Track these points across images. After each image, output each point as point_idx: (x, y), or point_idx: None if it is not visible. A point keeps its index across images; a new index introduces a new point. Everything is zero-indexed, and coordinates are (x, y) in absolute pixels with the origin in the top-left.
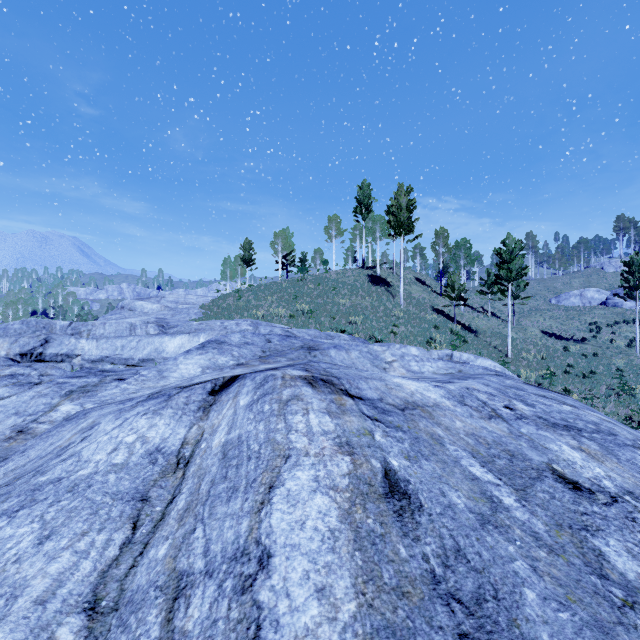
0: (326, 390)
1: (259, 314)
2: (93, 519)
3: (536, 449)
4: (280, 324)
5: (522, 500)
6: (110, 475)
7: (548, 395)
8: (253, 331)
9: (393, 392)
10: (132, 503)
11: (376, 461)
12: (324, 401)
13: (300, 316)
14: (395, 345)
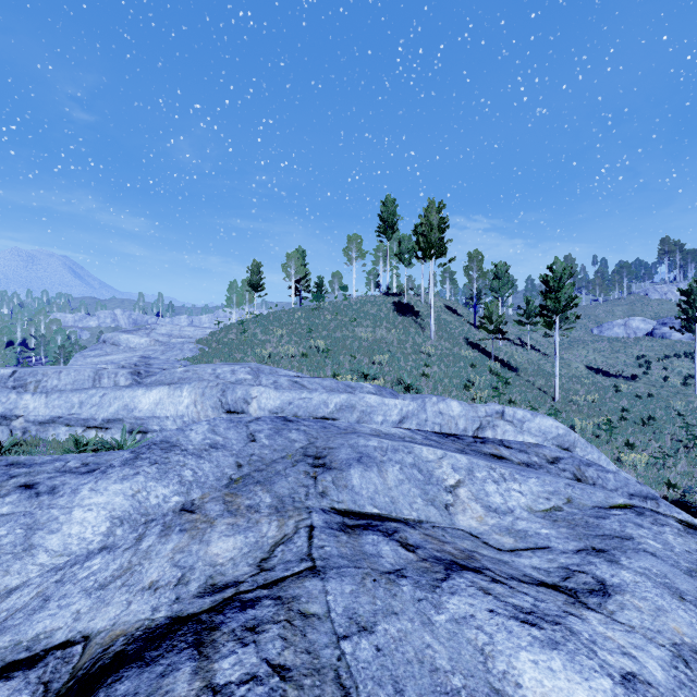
0: None
1: (265, 353)
2: None
3: None
4: (290, 365)
5: None
6: None
7: None
8: (252, 381)
9: None
10: None
11: None
12: None
13: (314, 354)
14: (431, 398)
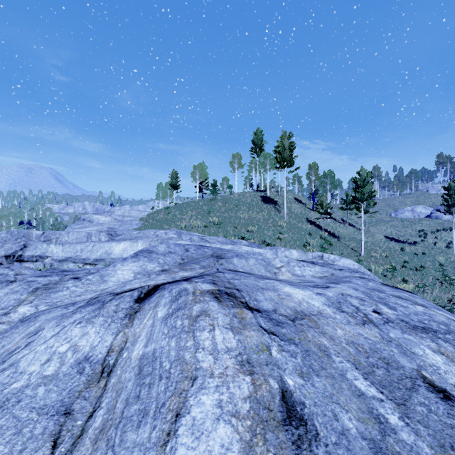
0: (229, 304)
1: (182, 225)
2: (16, 439)
3: (405, 355)
4: (197, 232)
5: (405, 417)
6: (39, 388)
7: (402, 295)
8: (177, 238)
9: (284, 302)
10: (56, 418)
11: (274, 381)
12: (228, 316)
13: (212, 226)
14: (281, 248)
